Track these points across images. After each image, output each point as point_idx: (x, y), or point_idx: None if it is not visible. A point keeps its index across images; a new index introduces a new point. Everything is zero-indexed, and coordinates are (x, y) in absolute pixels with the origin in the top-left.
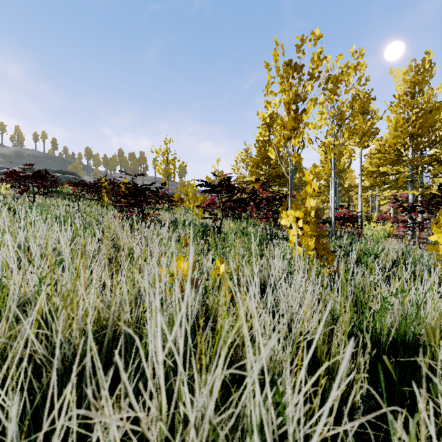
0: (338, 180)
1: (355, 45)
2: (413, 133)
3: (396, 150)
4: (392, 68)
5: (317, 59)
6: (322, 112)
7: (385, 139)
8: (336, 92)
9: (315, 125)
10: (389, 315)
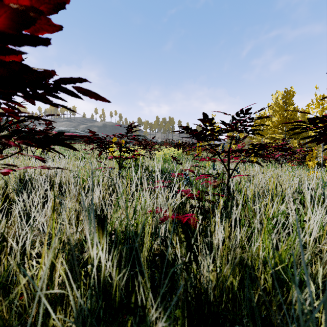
0: None
1: None
2: None
3: None
4: None
5: None
6: None
7: None
8: None
9: None
10: None
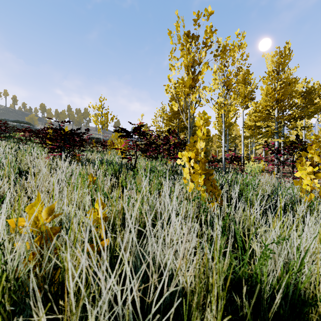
0: (228, 131)
1: (239, 29)
2: (278, 99)
3: (266, 110)
4: (264, 53)
5: (209, 31)
6: (215, 78)
7: (259, 102)
8: (224, 58)
9: (210, 88)
10: (270, 262)
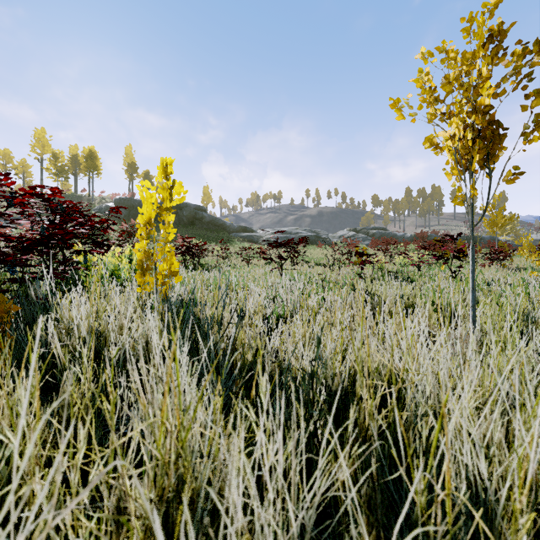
0: None
1: None
2: None
3: None
4: None
5: None
6: None
7: None
8: None
9: None
10: None
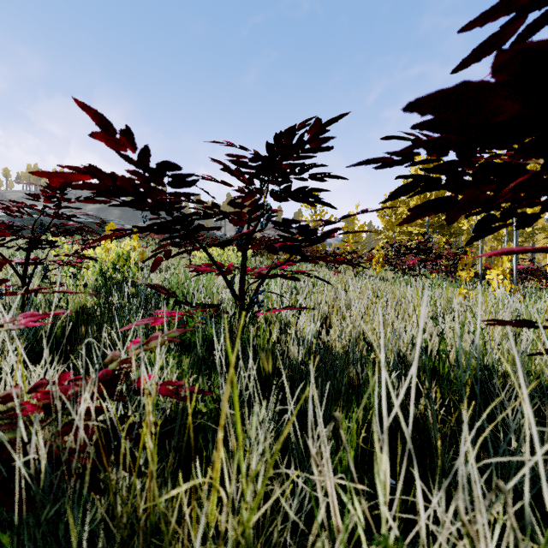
0: None
1: None
2: None
3: None
4: None
5: None
6: None
7: None
8: None
9: None
10: None
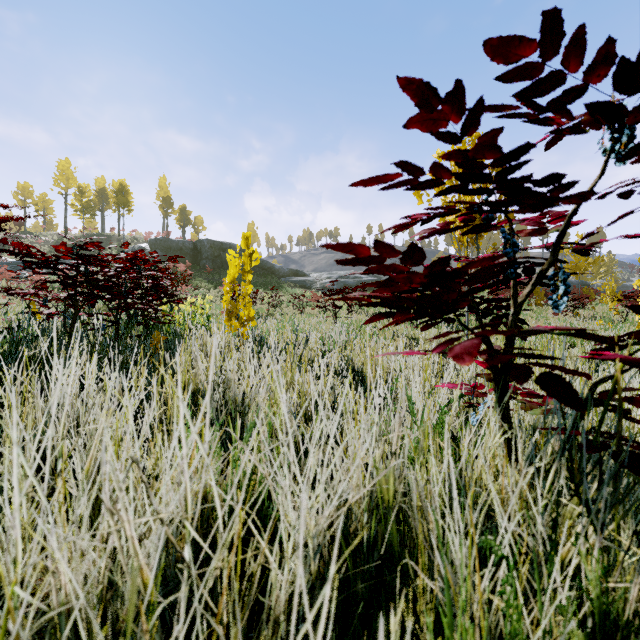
0: None
1: None
2: None
3: None
4: None
5: None
6: None
7: None
8: None
9: None
10: None
